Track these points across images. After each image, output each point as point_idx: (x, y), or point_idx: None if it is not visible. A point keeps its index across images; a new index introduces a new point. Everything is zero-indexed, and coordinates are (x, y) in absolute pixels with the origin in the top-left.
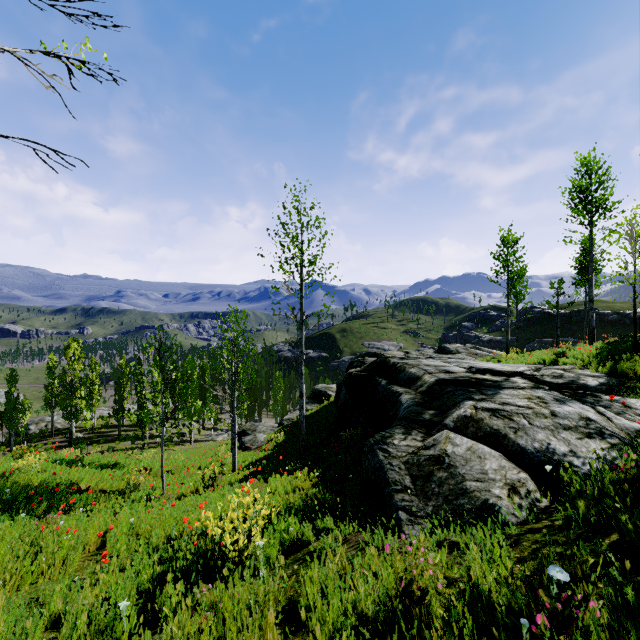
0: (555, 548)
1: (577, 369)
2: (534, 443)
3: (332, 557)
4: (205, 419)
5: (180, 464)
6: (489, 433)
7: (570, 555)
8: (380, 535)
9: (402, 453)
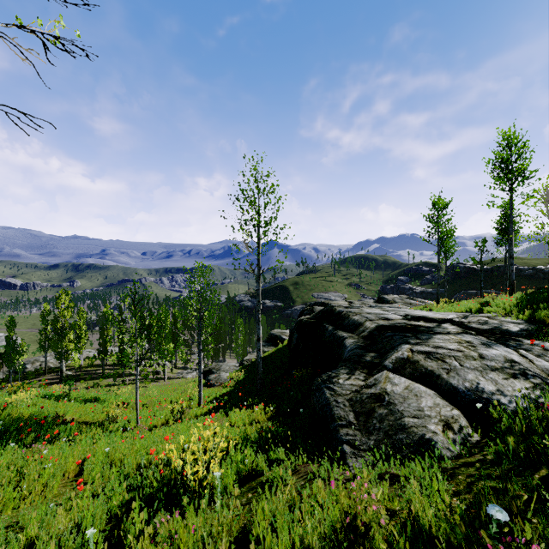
0: (490, 483)
1: (500, 316)
2: (465, 383)
3: (282, 488)
4: (177, 359)
5: (154, 399)
6: (424, 373)
7: (503, 489)
8: (326, 467)
9: (346, 391)
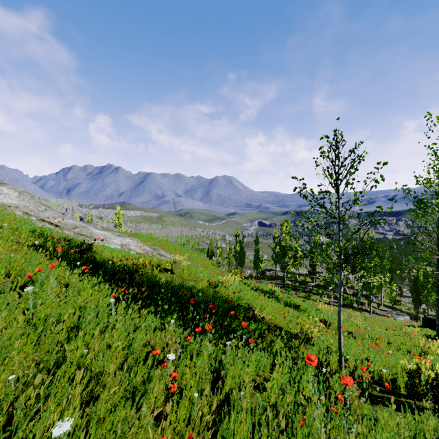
0: None
1: None
2: None
3: None
4: (383, 296)
5: (361, 330)
6: None
7: None
8: None
9: None
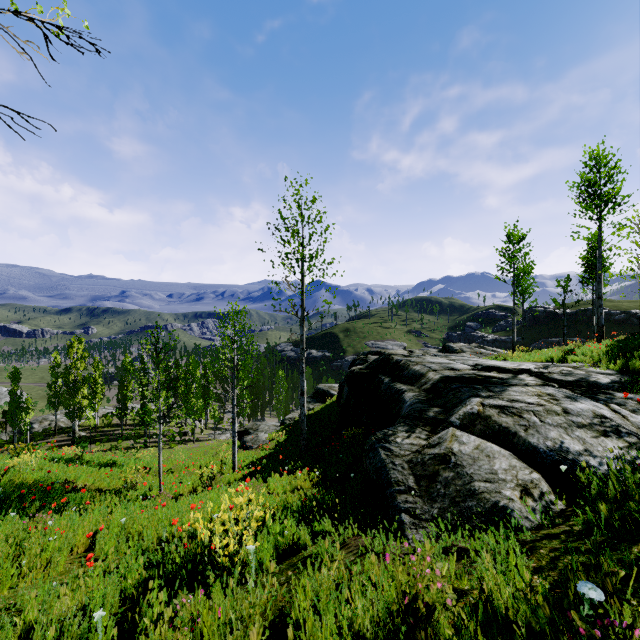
0: (578, 558)
1: (587, 366)
2: (546, 441)
3: (328, 564)
4: (208, 418)
5: (180, 463)
6: (498, 431)
7: (594, 565)
8: (381, 539)
9: (405, 452)
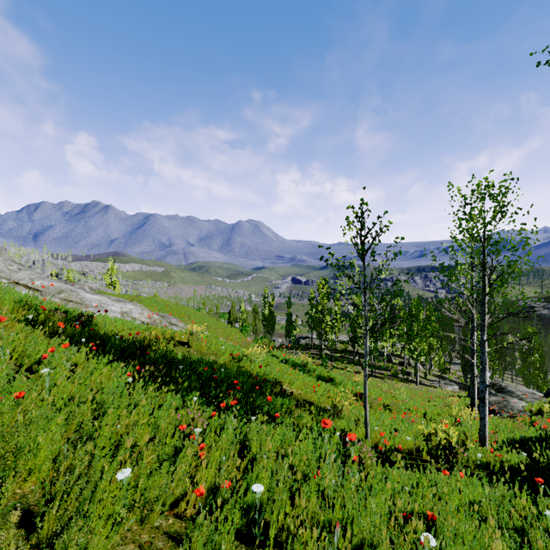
0: None
1: None
2: None
3: None
4: (431, 364)
5: (400, 402)
6: None
7: None
8: None
9: None
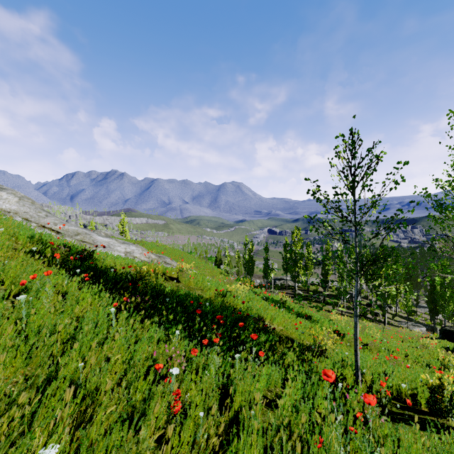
0: None
1: None
2: None
3: None
4: (398, 307)
5: (377, 341)
6: None
7: None
8: None
9: None
